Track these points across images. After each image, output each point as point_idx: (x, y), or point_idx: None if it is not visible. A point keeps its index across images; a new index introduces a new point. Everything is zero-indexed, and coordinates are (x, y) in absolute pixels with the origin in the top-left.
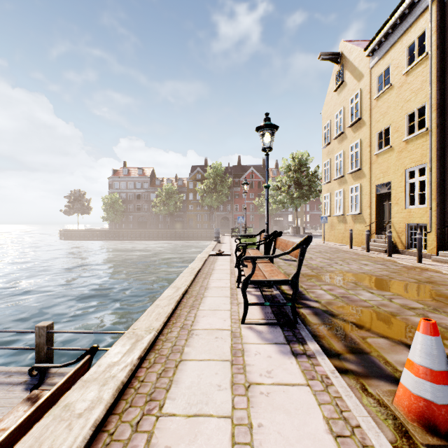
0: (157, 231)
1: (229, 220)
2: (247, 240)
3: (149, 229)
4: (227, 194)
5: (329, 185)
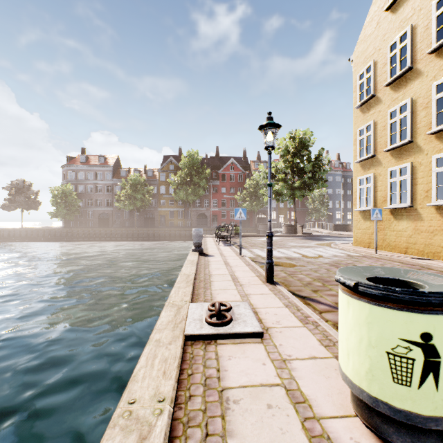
0: (120, 230)
1: (207, 217)
2: (440, 329)
3: (111, 228)
4: (204, 187)
5: (370, 162)
